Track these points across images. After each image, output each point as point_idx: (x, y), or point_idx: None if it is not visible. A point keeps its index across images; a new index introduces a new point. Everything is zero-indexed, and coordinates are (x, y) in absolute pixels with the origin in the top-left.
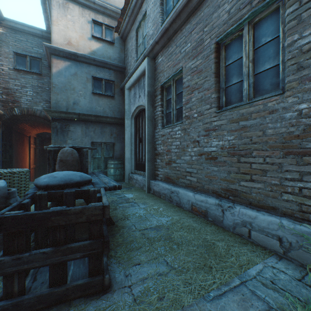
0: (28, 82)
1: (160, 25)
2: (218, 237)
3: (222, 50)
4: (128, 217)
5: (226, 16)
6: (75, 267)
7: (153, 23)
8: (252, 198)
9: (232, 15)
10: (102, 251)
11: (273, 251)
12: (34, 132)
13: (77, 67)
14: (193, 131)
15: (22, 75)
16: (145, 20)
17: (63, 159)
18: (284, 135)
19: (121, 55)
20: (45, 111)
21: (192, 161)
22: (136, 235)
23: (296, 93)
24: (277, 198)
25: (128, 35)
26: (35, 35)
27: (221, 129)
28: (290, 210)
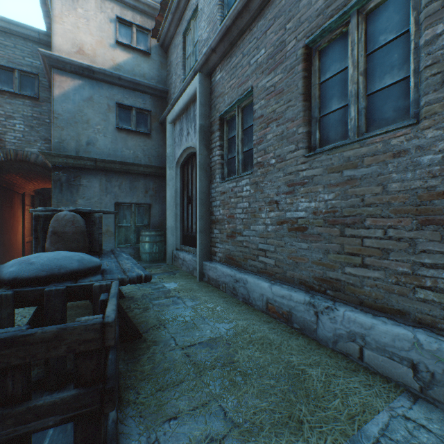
0: (17, 110)
1: (219, 23)
2: (311, 360)
3: (315, 57)
4: (165, 324)
5: (321, 2)
6: (56, 432)
7: (208, 22)
8: (365, 295)
9: (331, 1)
10: (101, 409)
11: (402, 385)
12: (31, 188)
13: (93, 88)
14: (269, 187)
15: (7, 99)
16: (197, 18)
17: (59, 230)
18: (419, 192)
19: (162, 72)
20: (42, 155)
21: (267, 232)
22: (176, 358)
23: (441, 122)
24: (407, 297)
25: (172, 42)
26: (28, 39)
27: (314, 182)
28: (429, 317)
